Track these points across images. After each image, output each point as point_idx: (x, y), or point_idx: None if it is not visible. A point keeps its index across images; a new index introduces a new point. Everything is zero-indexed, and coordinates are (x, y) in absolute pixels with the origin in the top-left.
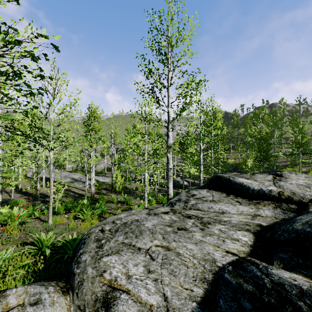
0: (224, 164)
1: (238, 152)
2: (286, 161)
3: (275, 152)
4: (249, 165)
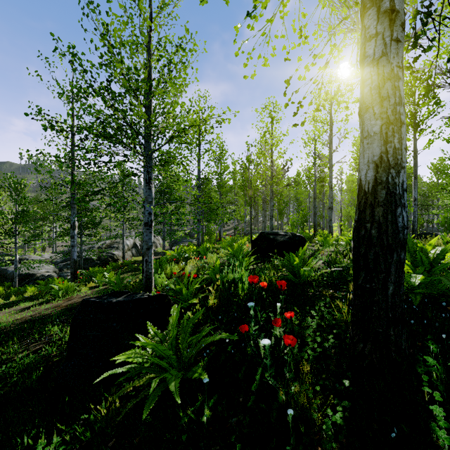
0: None
1: None
2: None
3: None
4: None
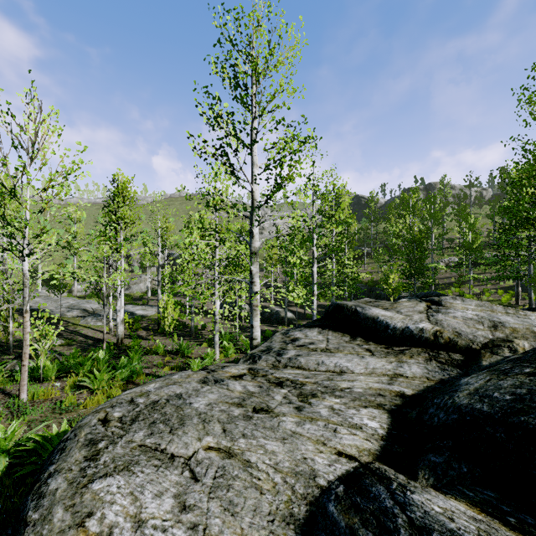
0: (354, 282)
1: (376, 263)
2: (450, 276)
3: (433, 263)
4: (392, 283)
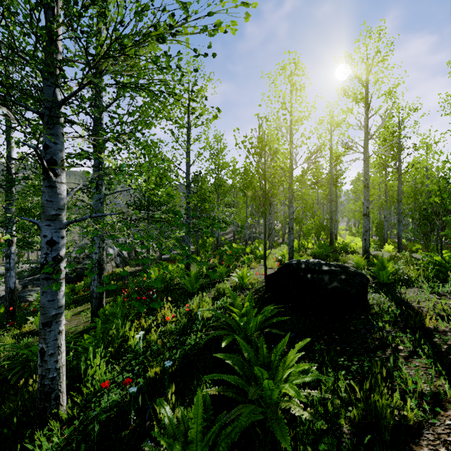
0: None
1: None
2: None
3: None
4: None
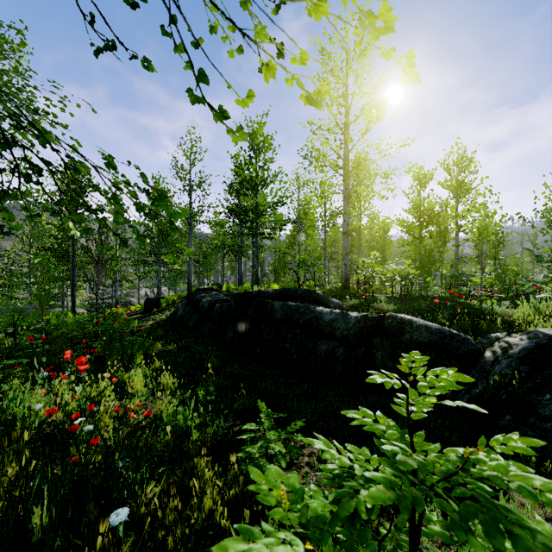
0: None
1: None
2: None
3: None
4: None
